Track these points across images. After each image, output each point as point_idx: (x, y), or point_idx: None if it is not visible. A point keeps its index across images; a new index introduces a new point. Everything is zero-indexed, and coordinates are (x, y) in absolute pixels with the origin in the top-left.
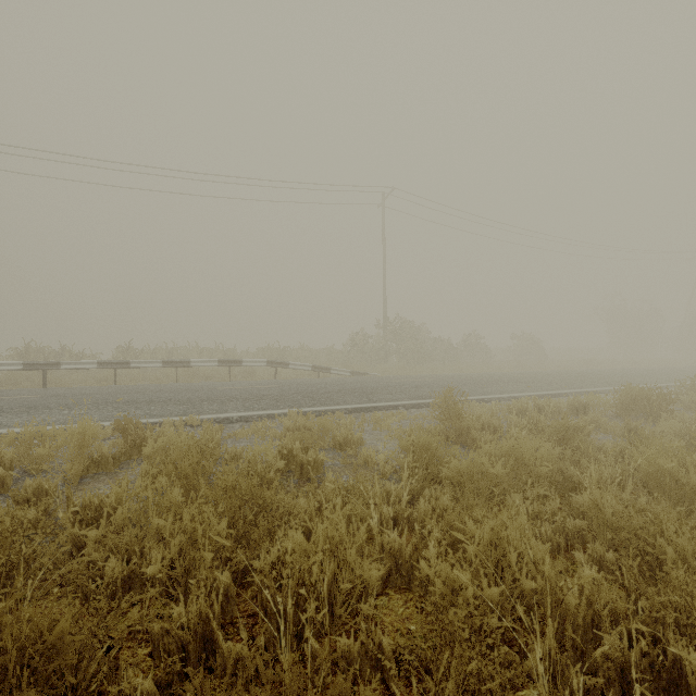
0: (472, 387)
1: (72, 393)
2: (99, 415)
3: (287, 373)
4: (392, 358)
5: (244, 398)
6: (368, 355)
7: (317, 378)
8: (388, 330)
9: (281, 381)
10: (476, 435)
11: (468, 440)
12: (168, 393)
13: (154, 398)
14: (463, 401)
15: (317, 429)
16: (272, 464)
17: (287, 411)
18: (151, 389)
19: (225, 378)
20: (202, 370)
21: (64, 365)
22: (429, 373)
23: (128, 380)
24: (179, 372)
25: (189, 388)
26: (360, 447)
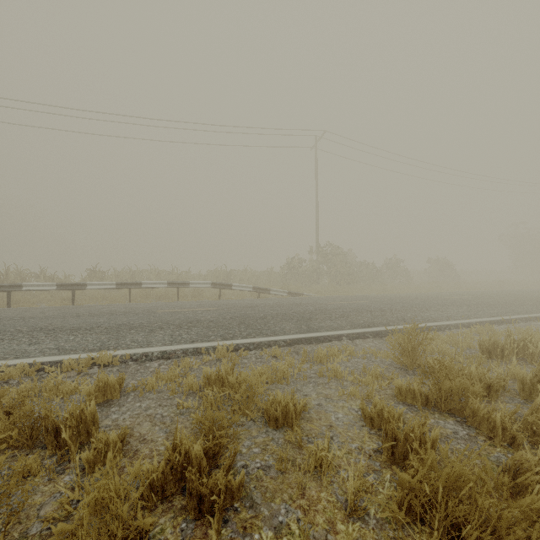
0: (412, 311)
1: (13, 316)
2: (2, 350)
3: (232, 293)
4: (323, 279)
5: (176, 325)
6: (302, 276)
7: (256, 299)
8: (320, 254)
9: (222, 302)
10: (479, 405)
11: (464, 412)
12: (104, 317)
13: (84, 324)
14: (430, 339)
15: (242, 390)
16: (151, 487)
17: (217, 344)
18: (93, 312)
19: (174, 298)
20: (156, 290)
21: (26, 287)
22: (358, 293)
23: (91, 299)
24: (137, 292)
25: (130, 311)
26: (304, 416)
